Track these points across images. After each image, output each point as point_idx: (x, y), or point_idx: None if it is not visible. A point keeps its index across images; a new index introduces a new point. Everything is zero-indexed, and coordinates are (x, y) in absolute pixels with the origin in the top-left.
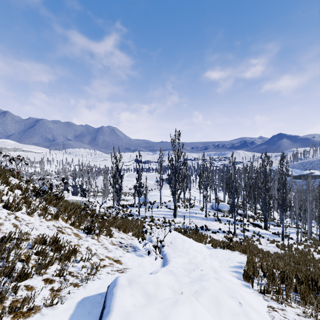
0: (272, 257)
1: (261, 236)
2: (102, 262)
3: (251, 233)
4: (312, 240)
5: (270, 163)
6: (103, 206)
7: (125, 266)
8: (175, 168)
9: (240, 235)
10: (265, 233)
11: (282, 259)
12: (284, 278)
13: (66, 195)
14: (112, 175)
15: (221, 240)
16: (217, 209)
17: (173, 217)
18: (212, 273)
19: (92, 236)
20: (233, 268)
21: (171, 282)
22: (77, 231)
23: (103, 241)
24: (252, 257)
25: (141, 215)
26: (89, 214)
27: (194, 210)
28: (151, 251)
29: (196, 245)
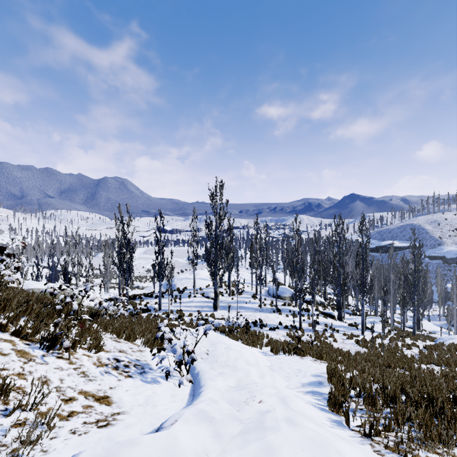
0: (357, 361)
1: (335, 330)
2: (68, 406)
3: (322, 326)
4: (395, 331)
5: (346, 229)
6: (93, 297)
7: (117, 408)
8: (215, 237)
9: (308, 331)
10: (340, 325)
11: (371, 363)
12: (389, 398)
13: (11, 279)
14: (117, 249)
15: (282, 339)
16: (276, 295)
17: (213, 309)
18: (279, 408)
19: (58, 353)
20: (307, 387)
21: (203, 442)
22: (25, 346)
23: (80, 361)
24: (337, 367)
25: (164, 309)
26: (58, 312)
27: (243, 298)
28: (172, 371)
29: (248, 353)
